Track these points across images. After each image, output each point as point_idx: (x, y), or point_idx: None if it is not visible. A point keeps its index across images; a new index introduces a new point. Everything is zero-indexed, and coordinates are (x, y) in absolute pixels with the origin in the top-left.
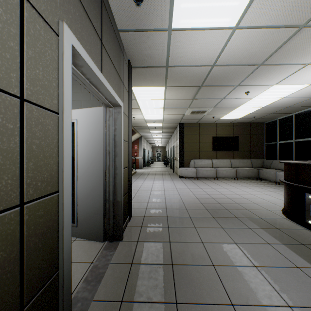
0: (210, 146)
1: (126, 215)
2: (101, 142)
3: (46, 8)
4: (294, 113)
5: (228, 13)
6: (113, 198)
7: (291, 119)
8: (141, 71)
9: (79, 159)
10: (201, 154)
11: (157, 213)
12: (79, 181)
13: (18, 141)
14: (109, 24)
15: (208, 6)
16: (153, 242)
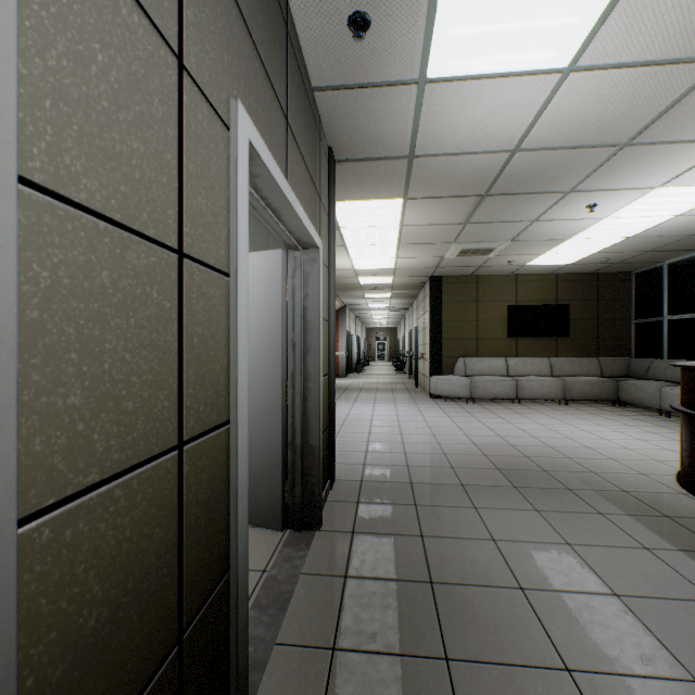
0: (501, 327)
1: (325, 477)
2: (278, 323)
3: (211, 78)
4: None
5: (553, 41)
6: (302, 440)
7: None
8: (354, 168)
9: None
10: (482, 346)
11: (388, 475)
12: None
13: (176, 330)
14: (297, 80)
15: (509, 29)
16: (387, 535)
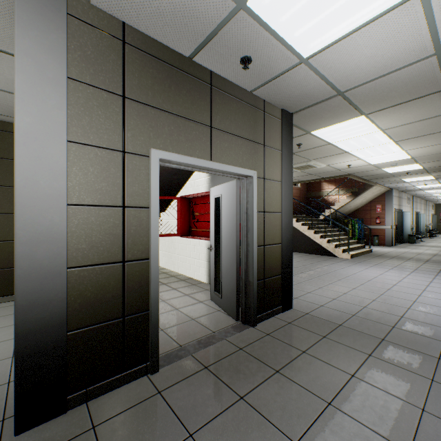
0: None
1: (274, 303)
2: (235, 216)
3: (141, 147)
4: None
5: None
6: (245, 277)
7: None
8: (307, 112)
9: (223, 233)
10: None
11: (329, 316)
12: (222, 254)
13: (122, 229)
14: (226, 100)
15: (334, 10)
16: (283, 342)
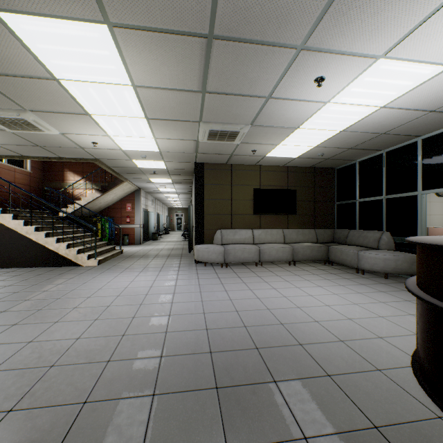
0: (249, 206)
1: None
2: None
3: None
4: (385, 151)
5: None
6: None
7: (380, 160)
8: None
9: None
10: (235, 220)
11: None
12: None
13: None
14: None
15: None
16: None
